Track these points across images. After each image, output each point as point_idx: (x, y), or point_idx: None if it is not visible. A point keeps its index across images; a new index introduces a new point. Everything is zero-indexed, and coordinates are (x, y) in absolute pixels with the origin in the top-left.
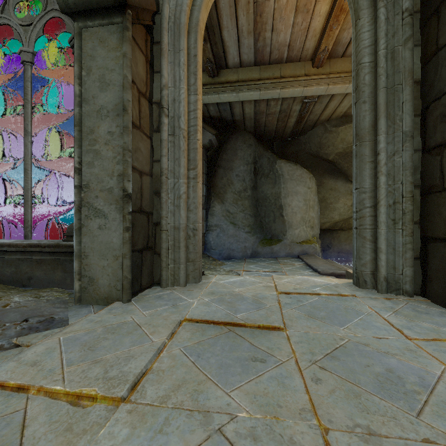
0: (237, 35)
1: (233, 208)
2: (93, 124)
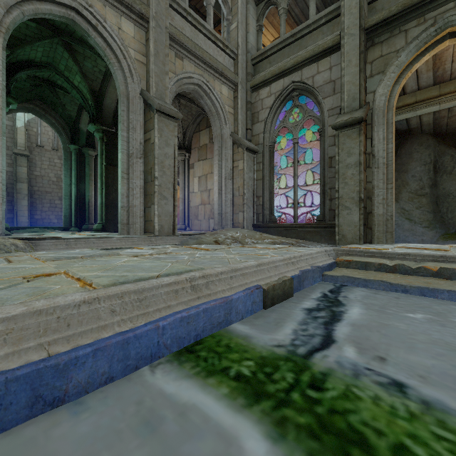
0: (416, 75)
1: (408, 206)
2: (344, 171)
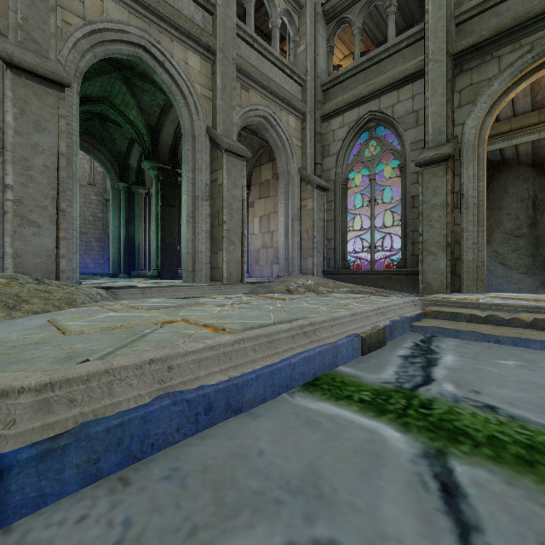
0: (511, 100)
1: (503, 249)
2: (429, 213)
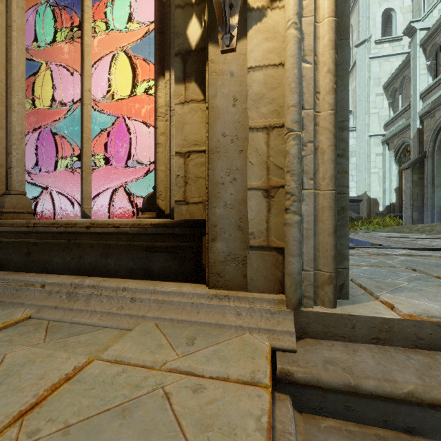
0: None
1: None
2: None
